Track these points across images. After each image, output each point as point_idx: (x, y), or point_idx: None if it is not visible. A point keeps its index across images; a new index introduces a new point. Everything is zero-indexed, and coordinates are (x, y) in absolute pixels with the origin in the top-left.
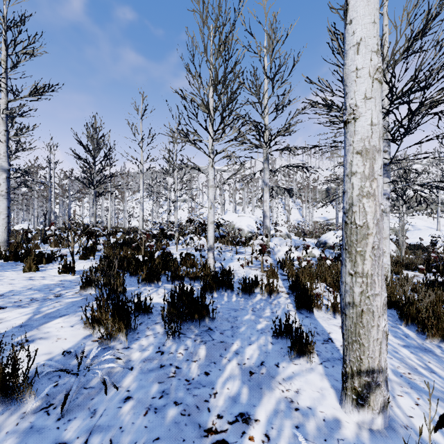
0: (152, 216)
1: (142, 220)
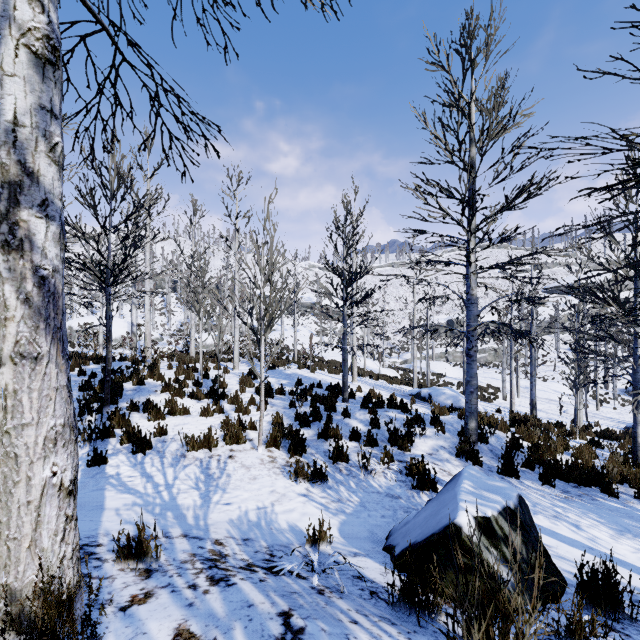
0: None
1: None
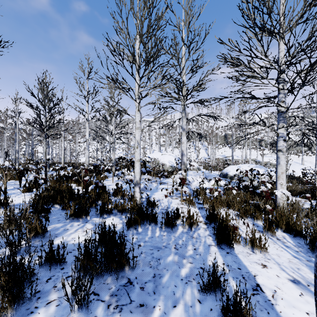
0: (96, 154)
1: (88, 157)
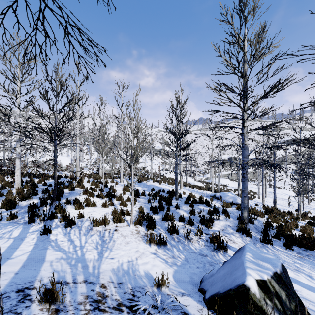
0: None
1: None
